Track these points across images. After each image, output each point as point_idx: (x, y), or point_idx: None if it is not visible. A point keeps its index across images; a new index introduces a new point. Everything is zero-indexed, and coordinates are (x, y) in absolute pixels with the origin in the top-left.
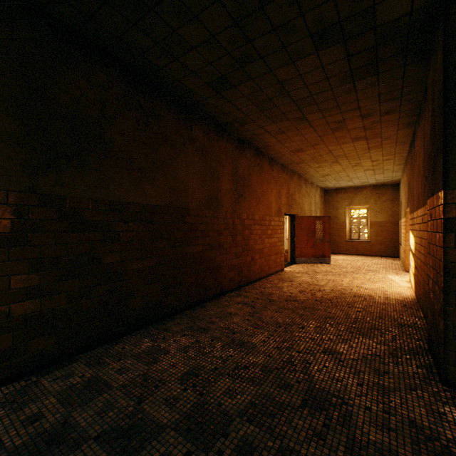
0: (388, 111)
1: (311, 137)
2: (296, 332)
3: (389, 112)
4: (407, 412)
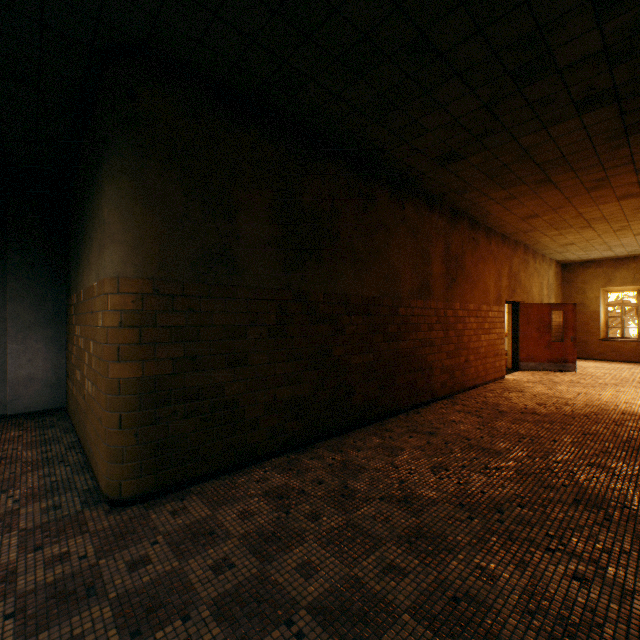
0: None
1: (552, 200)
2: (546, 444)
3: None
4: None
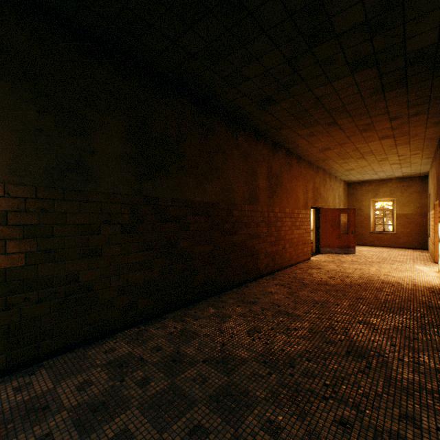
0: (416, 113)
1: (339, 138)
2: (331, 308)
3: (417, 114)
4: (433, 364)
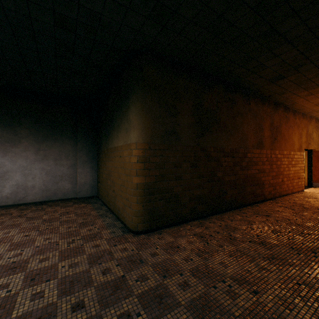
0: None
1: None
2: None
3: None
4: None
